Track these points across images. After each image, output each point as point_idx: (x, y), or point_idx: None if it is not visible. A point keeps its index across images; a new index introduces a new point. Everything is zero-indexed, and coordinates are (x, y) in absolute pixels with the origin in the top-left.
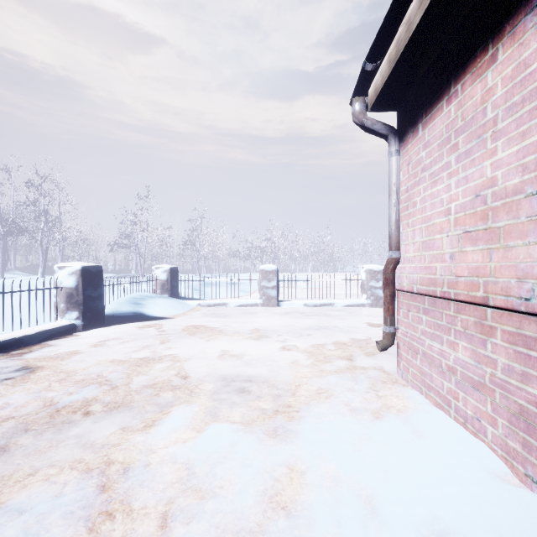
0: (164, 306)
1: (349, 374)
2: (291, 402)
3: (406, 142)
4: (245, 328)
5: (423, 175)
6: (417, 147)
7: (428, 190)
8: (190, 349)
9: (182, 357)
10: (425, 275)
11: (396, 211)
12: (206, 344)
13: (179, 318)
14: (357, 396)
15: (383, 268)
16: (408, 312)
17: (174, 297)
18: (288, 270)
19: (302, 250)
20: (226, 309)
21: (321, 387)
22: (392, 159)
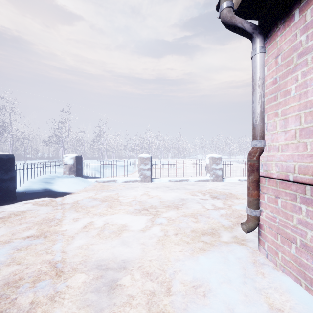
0: (69, 184)
1: (218, 255)
2: (167, 307)
3: (273, 36)
4: (127, 201)
5: (302, 60)
6: (291, 34)
7: (311, 73)
8: (77, 225)
9: (66, 236)
10: (311, 163)
11: (261, 103)
12: (92, 218)
13: (78, 193)
14: (236, 292)
15: (220, 156)
16: (276, 198)
17: (79, 176)
18: (157, 157)
19: (165, 145)
20: (115, 184)
21: (196, 277)
22: (256, 55)
